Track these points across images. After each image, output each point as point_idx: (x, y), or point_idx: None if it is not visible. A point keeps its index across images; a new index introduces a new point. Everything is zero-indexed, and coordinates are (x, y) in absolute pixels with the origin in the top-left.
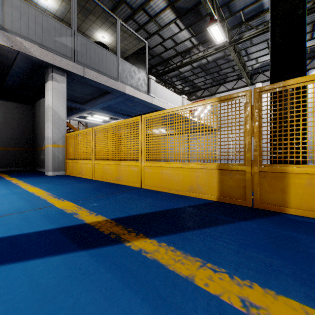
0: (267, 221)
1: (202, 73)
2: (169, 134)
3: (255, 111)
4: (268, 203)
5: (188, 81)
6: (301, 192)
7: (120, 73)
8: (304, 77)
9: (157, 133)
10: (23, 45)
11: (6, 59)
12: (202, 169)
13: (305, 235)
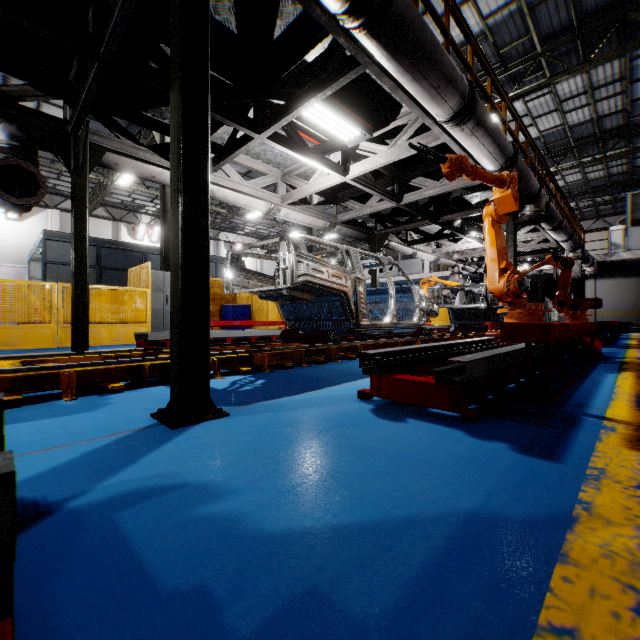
0: None
1: None
2: None
3: None
4: None
5: None
6: None
7: None
8: None
9: None
10: (639, 253)
11: (632, 260)
12: None
13: None
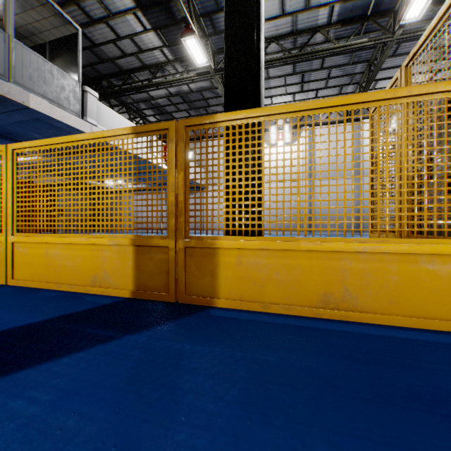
0: (172, 327)
1: (183, 104)
2: (60, 183)
3: (180, 155)
4: (197, 294)
5: (164, 113)
6: (232, 274)
7: (16, 67)
8: (234, 112)
9: (116, 186)
10: None
11: None
12: (110, 246)
13: (205, 344)
